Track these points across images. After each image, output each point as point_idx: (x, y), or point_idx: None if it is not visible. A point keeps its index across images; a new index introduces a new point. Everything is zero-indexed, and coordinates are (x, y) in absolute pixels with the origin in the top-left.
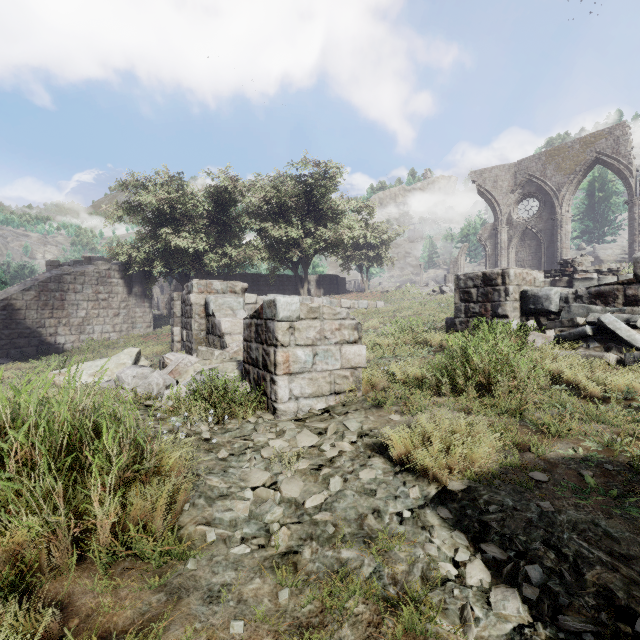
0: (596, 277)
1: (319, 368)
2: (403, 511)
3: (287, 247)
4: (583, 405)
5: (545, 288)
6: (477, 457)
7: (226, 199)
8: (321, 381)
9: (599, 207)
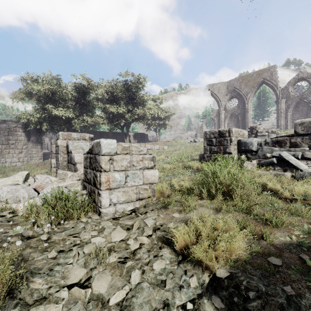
0: (267, 134)
1: (129, 184)
2: (187, 304)
3: (118, 117)
4: (285, 205)
5: (250, 138)
6: (234, 249)
7: (84, 91)
8: (130, 192)
9: (262, 104)
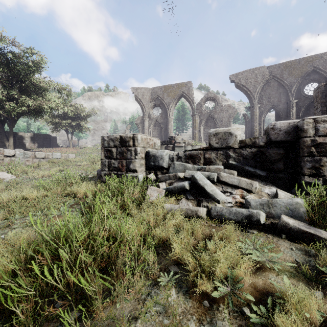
0: (184, 146)
1: None
2: None
3: None
4: None
5: (160, 150)
6: None
7: None
8: None
9: (182, 118)
